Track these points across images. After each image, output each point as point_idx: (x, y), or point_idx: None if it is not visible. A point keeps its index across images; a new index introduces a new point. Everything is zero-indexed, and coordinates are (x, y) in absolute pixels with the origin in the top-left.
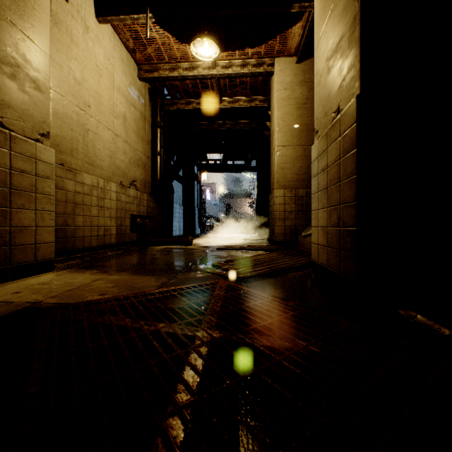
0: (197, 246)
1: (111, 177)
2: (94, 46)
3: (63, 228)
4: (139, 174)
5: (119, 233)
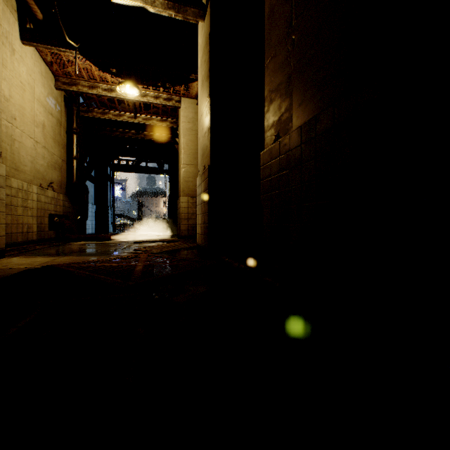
0: (115, 241)
1: (33, 180)
2: (19, 65)
3: None
4: (56, 176)
5: (39, 230)
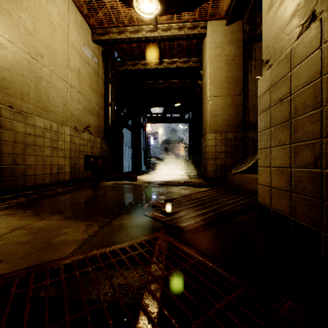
0: (141, 181)
1: (66, 122)
2: (48, 4)
3: (11, 167)
4: (93, 121)
5: (73, 171)
